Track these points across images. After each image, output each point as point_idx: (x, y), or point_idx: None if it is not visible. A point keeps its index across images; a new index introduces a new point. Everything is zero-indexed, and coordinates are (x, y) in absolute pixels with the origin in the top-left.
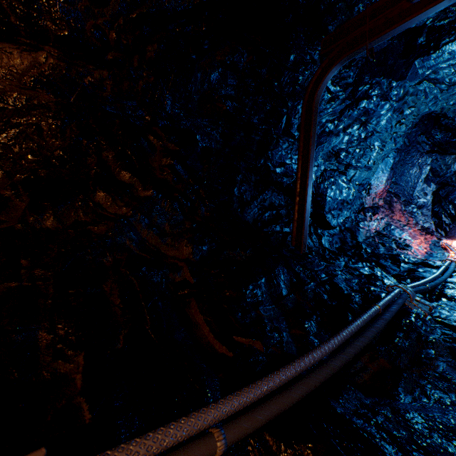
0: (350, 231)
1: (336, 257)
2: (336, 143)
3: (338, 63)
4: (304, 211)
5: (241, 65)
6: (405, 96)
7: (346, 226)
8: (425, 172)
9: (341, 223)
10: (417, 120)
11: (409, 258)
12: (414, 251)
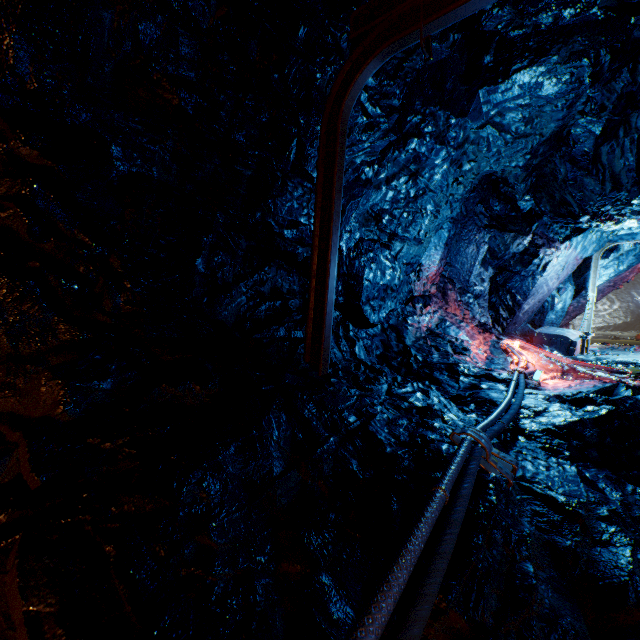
0: (396, 330)
1: (376, 377)
2: (377, 200)
3: (378, 55)
4: (325, 303)
5: (205, 22)
6: (465, 143)
7: (391, 323)
8: (482, 252)
9: (384, 318)
10: (476, 181)
11: (469, 369)
12: (473, 357)
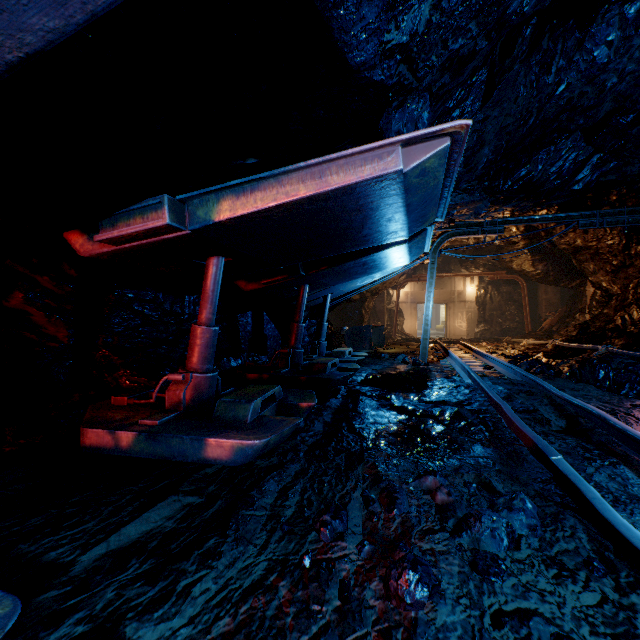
0: None
1: None
2: None
3: None
4: None
5: None
6: None
7: None
8: None
9: None
10: None
11: None
12: None
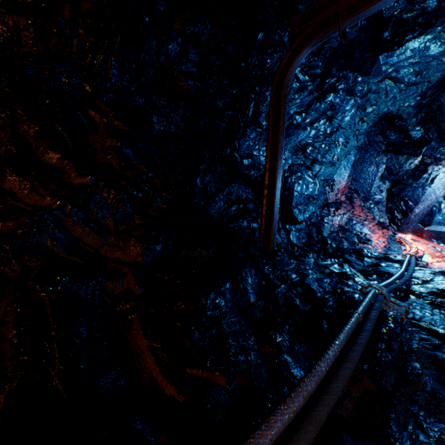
0: (316, 226)
1: (305, 254)
2: (303, 137)
3: (309, 44)
4: (273, 205)
5: (203, 38)
6: (368, 93)
7: (312, 221)
8: (381, 170)
9: (307, 218)
10: (376, 119)
11: (371, 253)
12: (374, 245)
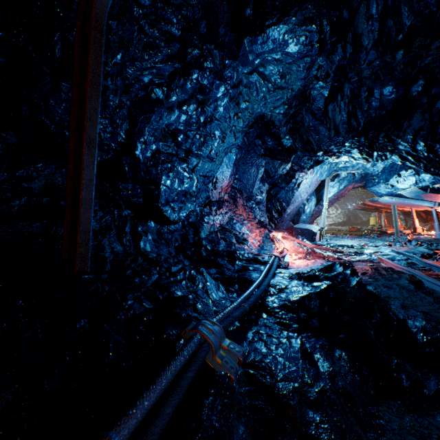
0: (194, 226)
1: (147, 269)
2: (172, 121)
3: None
4: (80, 198)
5: None
6: (240, 85)
7: (190, 221)
8: (261, 173)
9: (185, 217)
10: (252, 119)
11: (243, 255)
12: (250, 245)
